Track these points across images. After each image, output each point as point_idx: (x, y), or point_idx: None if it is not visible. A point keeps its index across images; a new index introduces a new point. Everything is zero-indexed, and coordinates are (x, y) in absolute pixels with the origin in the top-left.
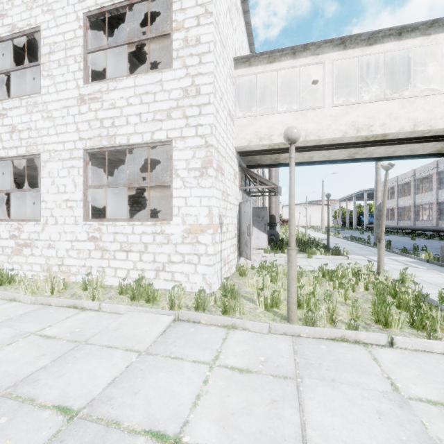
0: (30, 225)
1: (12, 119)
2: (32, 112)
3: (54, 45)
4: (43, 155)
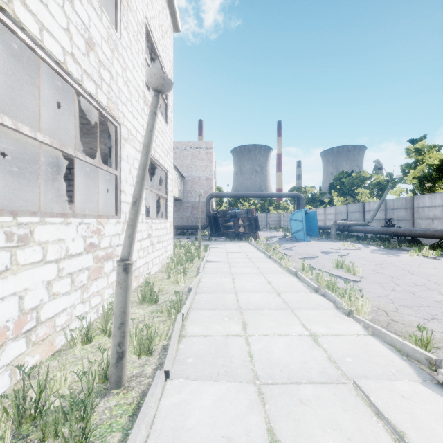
0: (112, 224)
1: (90, 22)
2: (114, 53)
3: (131, 2)
4: (123, 128)
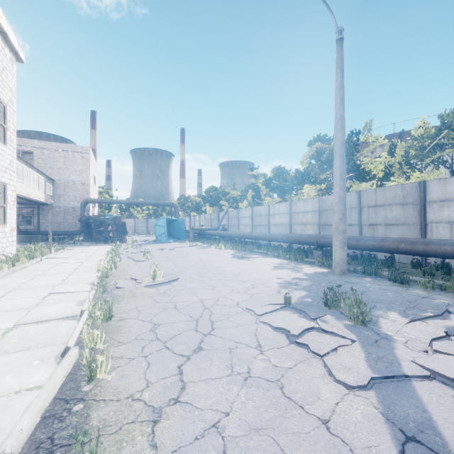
0: None
1: None
2: None
3: None
4: None
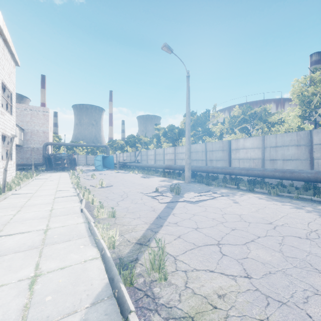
0: None
1: None
2: None
3: None
4: None
